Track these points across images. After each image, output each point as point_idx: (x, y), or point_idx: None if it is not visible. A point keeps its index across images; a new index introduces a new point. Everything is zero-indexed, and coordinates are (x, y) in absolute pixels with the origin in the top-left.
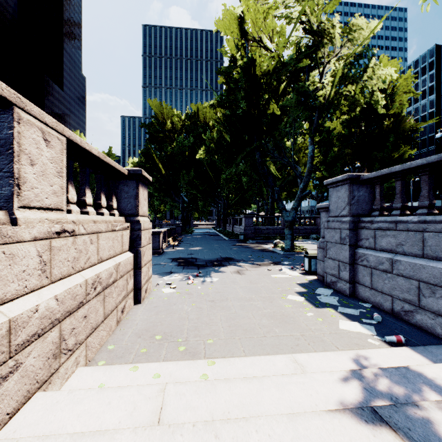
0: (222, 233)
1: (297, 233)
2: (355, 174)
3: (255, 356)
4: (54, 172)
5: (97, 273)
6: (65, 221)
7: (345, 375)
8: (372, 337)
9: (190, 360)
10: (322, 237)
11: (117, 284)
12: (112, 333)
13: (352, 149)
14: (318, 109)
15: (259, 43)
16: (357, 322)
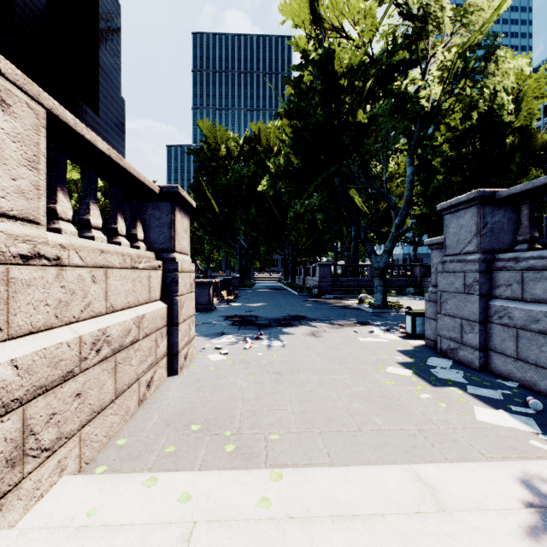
0: (290, 287)
1: (388, 286)
2: (488, 190)
3: (349, 466)
4: (19, 158)
5: (101, 327)
6: (43, 241)
7: (530, 519)
8: (536, 437)
9: (241, 470)
10: (432, 286)
11: (140, 345)
12: (129, 418)
13: (462, 176)
14: (420, 117)
15: (339, 32)
16: (503, 410)
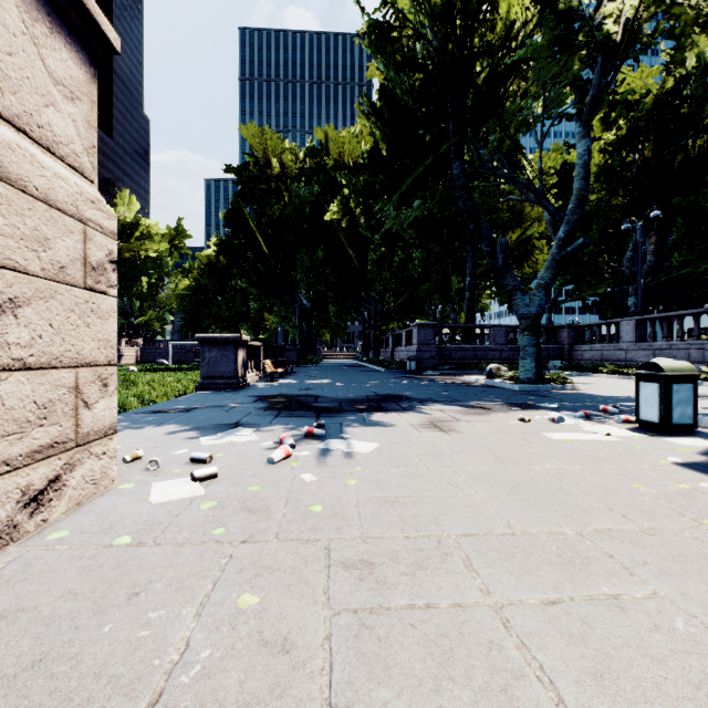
0: (373, 363)
1: None
2: None
3: None
4: None
5: None
6: None
7: None
8: None
9: None
10: None
11: None
12: None
13: (626, 197)
14: (603, 52)
15: None
16: None
